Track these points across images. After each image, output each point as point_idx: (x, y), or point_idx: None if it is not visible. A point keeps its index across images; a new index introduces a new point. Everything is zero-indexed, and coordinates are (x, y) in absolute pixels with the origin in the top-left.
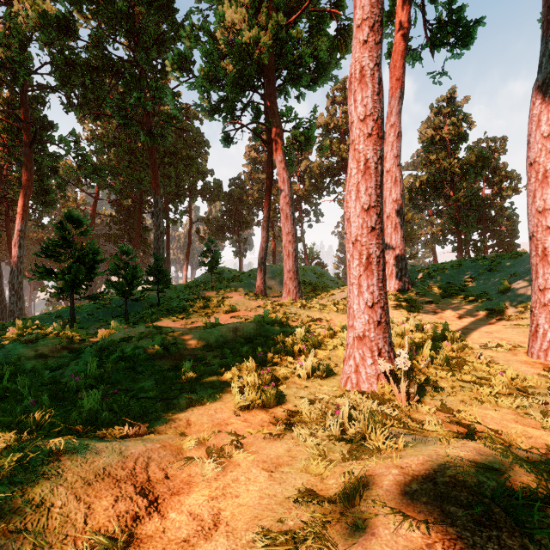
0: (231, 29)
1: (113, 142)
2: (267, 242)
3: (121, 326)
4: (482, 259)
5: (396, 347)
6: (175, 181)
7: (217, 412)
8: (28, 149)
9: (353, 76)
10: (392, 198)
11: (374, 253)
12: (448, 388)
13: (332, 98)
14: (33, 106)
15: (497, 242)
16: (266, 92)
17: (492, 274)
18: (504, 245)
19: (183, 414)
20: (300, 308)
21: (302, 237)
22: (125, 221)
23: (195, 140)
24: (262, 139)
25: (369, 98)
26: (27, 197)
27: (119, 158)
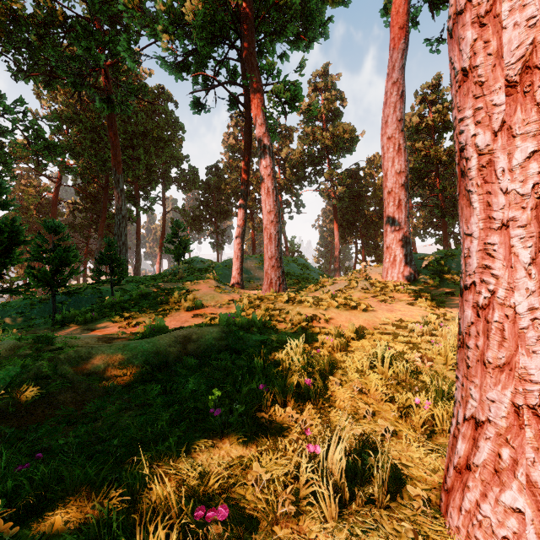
0: None
1: (71, 117)
2: (245, 225)
3: (44, 329)
4: None
5: None
6: (145, 165)
7: None
8: None
9: None
10: (395, 169)
11: None
12: None
13: (313, 84)
14: None
15: None
16: (243, 42)
17: None
18: None
19: None
20: (286, 304)
21: (282, 228)
22: (92, 209)
23: (169, 123)
24: (238, 101)
25: None
26: None
27: (81, 138)
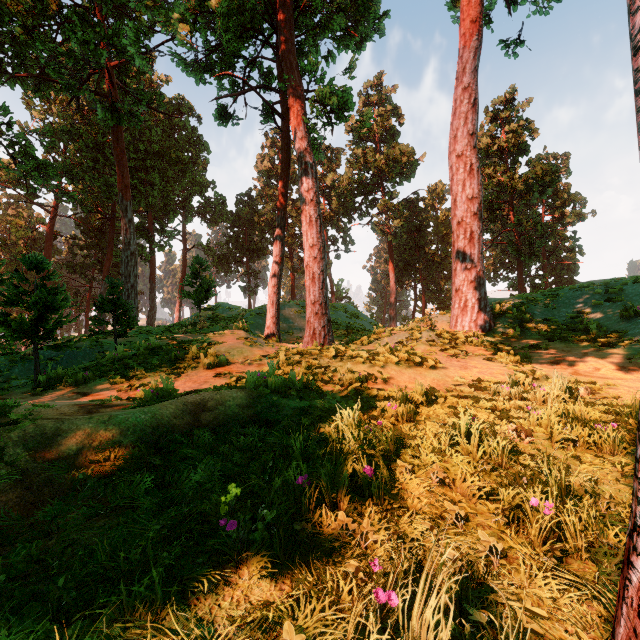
0: None
1: (68, 131)
2: (282, 264)
3: (22, 392)
4: (590, 286)
5: (580, 451)
6: (161, 192)
7: None
8: None
9: None
10: (466, 194)
11: None
12: None
13: (365, 97)
14: None
15: (554, 279)
16: (280, 36)
17: (615, 306)
18: (563, 282)
19: None
20: (334, 359)
21: (328, 270)
22: (96, 245)
23: (190, 141)
24: (274, 110)
25: None
26: None
27: (81, 157)
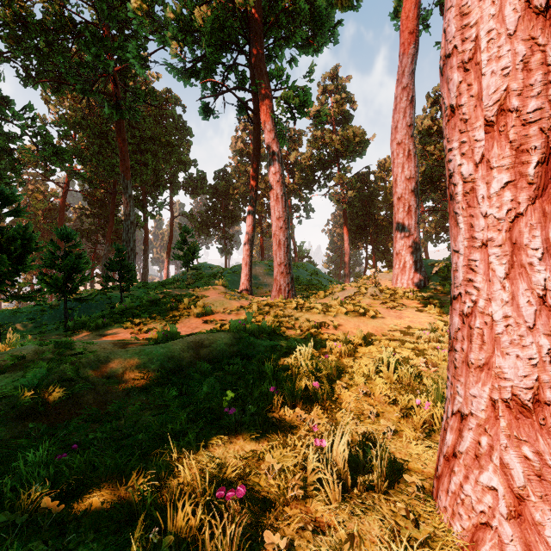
0: None
1: (79, 122)
2: (254, 231)
3: (56, 334)
4: None
5: None
6: (153, 170)
7: None
8: None
9: None
10: (404, 175)
11: None
12: None
13: (323, 87)
14: None
15: None
16: (252, 48)
17: None
18: None
19: None
20: (295, 310)
21: (291, 233)
22: (99, 214)
23: (176, 127)
24: (247, 107)
25: None
26: None
27: (89, 143)
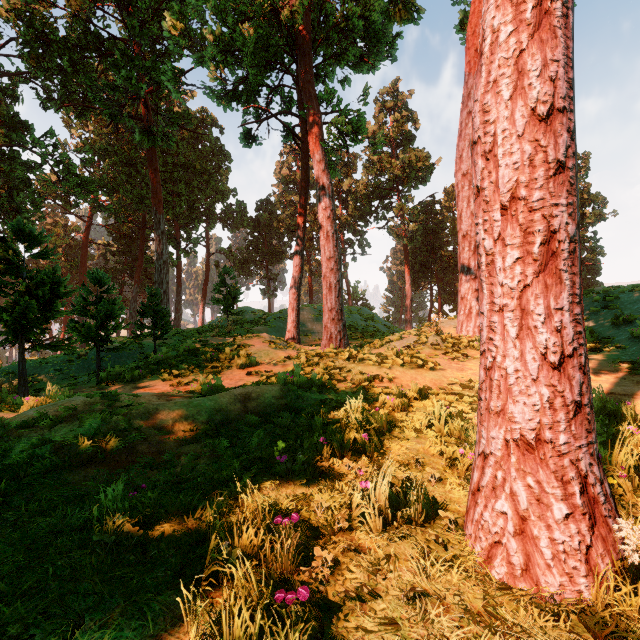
0: None
1: (105, 148)
2: (301, 273)
3: (89, 387)
4: (590, 294)
5: None
6: (187, 201)
7: None
8: None
9: None
10: (470, 210)
11: (563, 227)
12: None
13: (381, 103)
14: None
15: None
16: (300, 68)
17: (610, 313)
18: (584, 283)
19: None
20: (348, 361)
21: (344, 272)
22: (126, 251)
23: (213, 152)
24: (294, 134)
25: None
26: None
27: (115, 171)
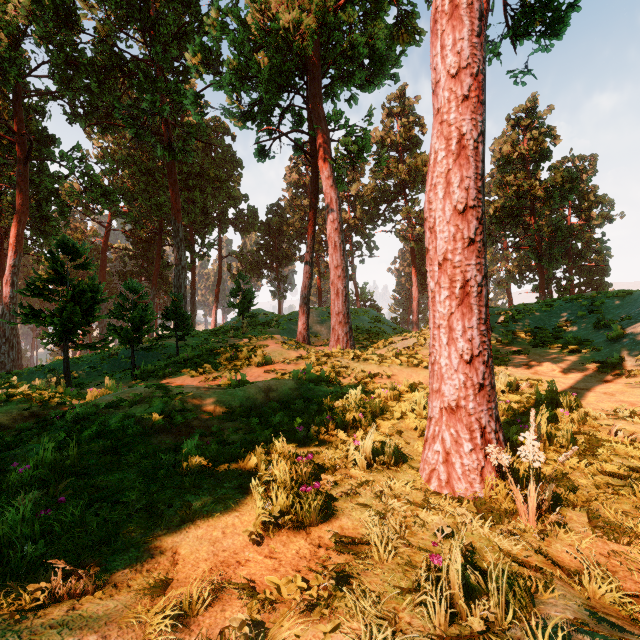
0: (266, 14)
1: (126, 160)
2: (311, 279)
3: (126, 382)
4: (580, 299)
5: None
6: (202, 208)
7: (226, 535)
8: (23, 167)
9: (440, 9)
10: None
11: (473, 278)
12: (590, 489)
13: (388, 109)
14: (29, 117)
15: (584, 281)
16: (310, 92)
17: (595, 317)
18: (592, 284)
19: (170, 538)
20: (352, 361)
21: (352, 275)
22: (143, 255)
23: (226, 159)
24: (305, 151)
25: (464, 41)
26: (22, 225)
27: (134, 180)
